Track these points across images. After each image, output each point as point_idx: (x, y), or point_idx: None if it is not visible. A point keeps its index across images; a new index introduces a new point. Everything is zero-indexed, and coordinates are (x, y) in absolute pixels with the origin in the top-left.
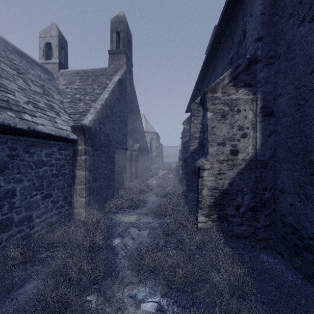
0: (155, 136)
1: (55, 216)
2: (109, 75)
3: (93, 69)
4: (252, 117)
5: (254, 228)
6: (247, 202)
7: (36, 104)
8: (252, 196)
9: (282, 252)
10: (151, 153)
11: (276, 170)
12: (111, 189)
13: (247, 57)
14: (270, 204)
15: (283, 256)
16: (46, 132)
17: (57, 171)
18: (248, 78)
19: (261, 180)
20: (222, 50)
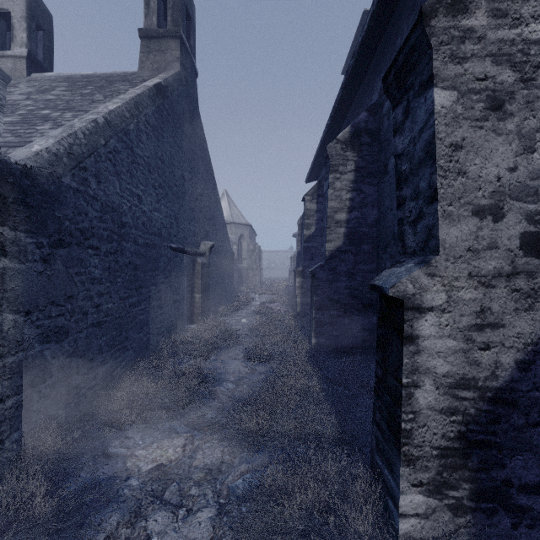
0: (247, 230)
1: None
2: (138, 81)
3: (107, 73)
4: None
5: None
6: None
7: None
8: None
9: None
10: (240, 263)
11: None
12: (128, 349)
13: None
14: None
15: None
16: None
17: None
18: None
19: None
20: None
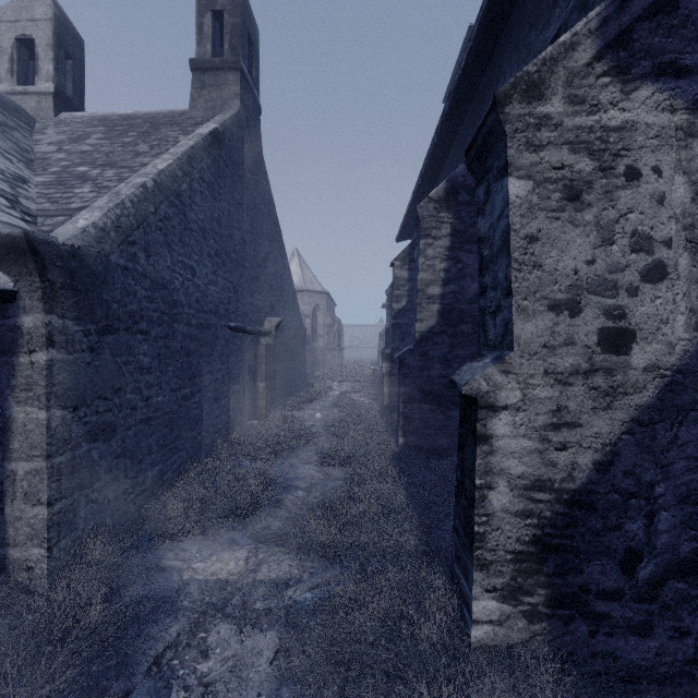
0: (323, 300)
1: None
2: (189, 124)
3: (150, 112)
4: (688, 197)
5: (697, 643)
6: (666, 539)
7: None
8: (687, 513)
9: None
10: (315, 342)
11: None
12: (180, 449)
13: None
14: None
15: None
16: None
17: None
18: (669, 42)
19: None
20: (517, 30)
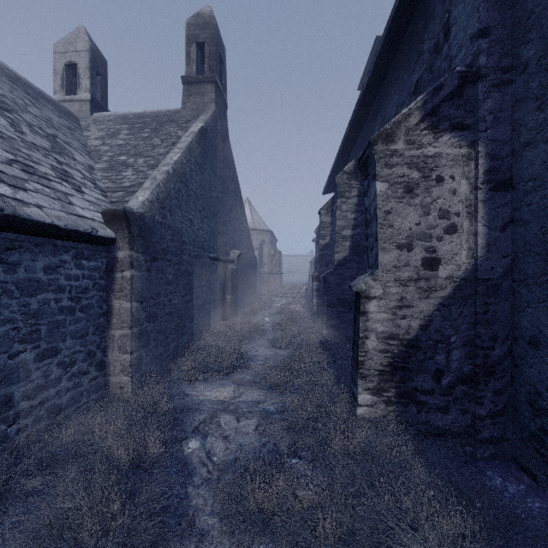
0: (268, 236)
1: (67, 392)
2: (183, 121)
3: (154, 112)
4: (468, 191)
5: (472, 417)
6: (456, 364)
7: (31, 166)
8: (467, 351)
9: (534, 469)
10: (262, 268)
11: (518, 301)
12: (185, 334)
13: (457, 69)
14: (504, 369)
15: (537, 479)
16: (44, 221)
17: (71, 302)
18: (458, 112)
19: (486, 319)
20: (398, 69)
